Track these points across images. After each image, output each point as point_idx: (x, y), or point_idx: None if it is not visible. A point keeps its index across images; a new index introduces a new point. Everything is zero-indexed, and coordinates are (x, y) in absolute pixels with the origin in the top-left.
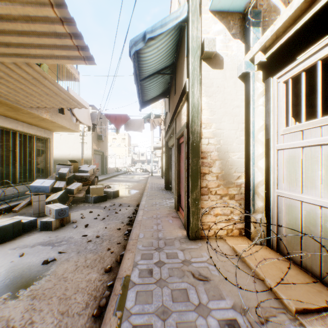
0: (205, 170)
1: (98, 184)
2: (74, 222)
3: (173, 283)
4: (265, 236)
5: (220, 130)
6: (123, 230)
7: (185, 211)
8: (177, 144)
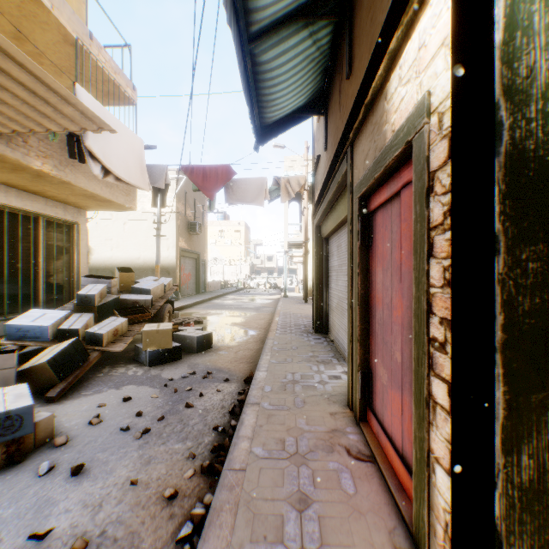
0: None
1: (182, 314)
2: (59, 443)
3: None
4: None
5: None
6: (182, 507)
7: (422, 483)
8: (360, 216)
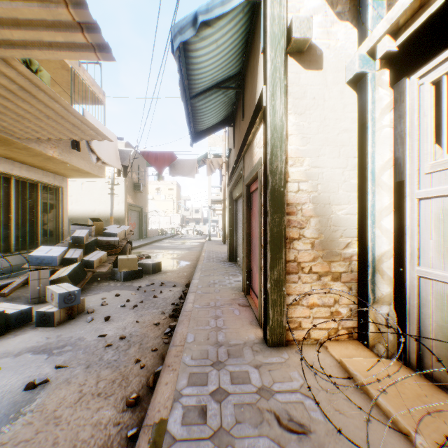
0: (293, 234)
1: (133, 253)
2: (90, 312)
3: (244, 438)
4: (395, 343)
5: (317, 169)
6: (163, 327)
7: (259, 298)
8: (246, 194)
